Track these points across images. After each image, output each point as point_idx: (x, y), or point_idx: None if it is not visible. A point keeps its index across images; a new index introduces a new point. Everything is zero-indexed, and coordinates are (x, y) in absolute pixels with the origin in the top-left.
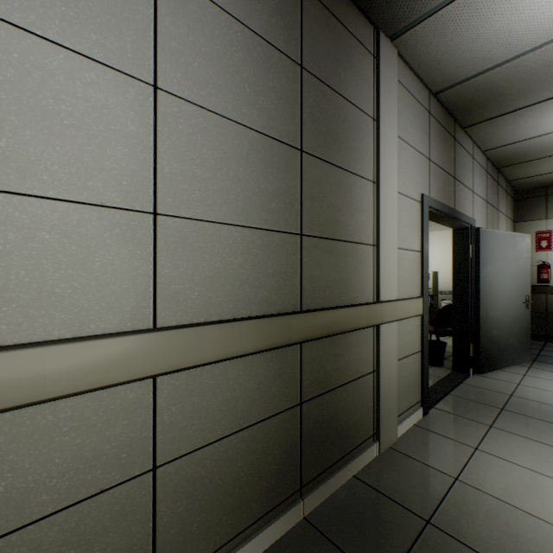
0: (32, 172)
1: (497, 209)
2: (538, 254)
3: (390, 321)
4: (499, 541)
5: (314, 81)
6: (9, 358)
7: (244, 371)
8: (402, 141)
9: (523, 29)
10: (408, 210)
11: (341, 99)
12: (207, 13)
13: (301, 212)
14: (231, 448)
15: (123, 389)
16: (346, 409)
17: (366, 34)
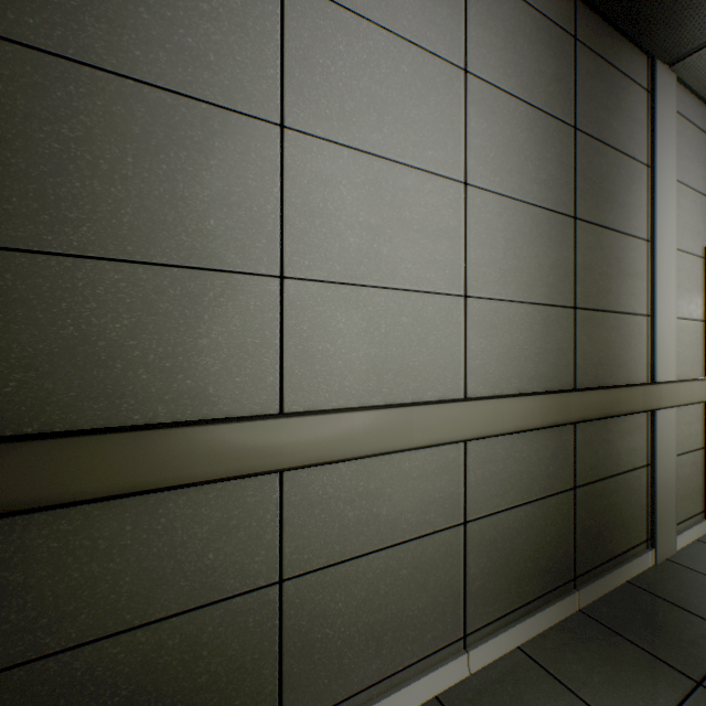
0: (398, 271)
1: None
2: None
3: (668, 407)
4: None
5: (586, 140)
6: (396, 413)
7: (527, 446)
8: (679, 184)
9: None
10: (687, 269)
11: (612, 152)
12: (500, 103)
13: (575, 283)
14: (516, 520)
15: (446, 449)
16: (618, 503)
17: (639, 68)
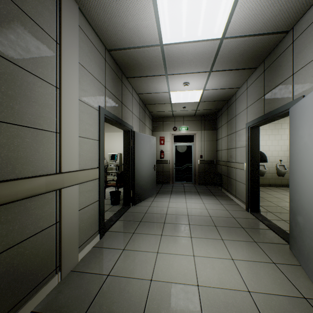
0: None
1: (145, 124)
2: (160, 146)
3: (71, 185)
4: (122, 307)
5: None
6: None
7: None
8: (84, 68)
9: (144, 32)
10: (89, 113)
11: (16, 7)
12: None
13: None
14: None
15: None
16: (24, 261)
17: None
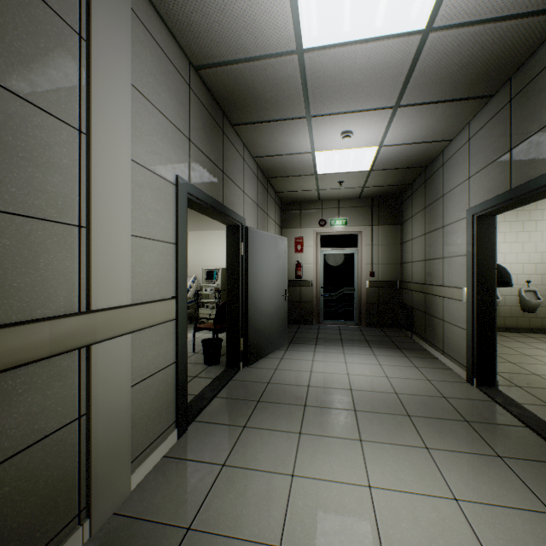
0: None
1: (267, 214)
2: (296, 255)
3: (113, 337)
4: None
5: None
6: None
7: None
8: (144, 97)
9: (265, 23)
10: (155, 190)
11: None
12: None
13: None
14: None
15: None
16: None
17: None
